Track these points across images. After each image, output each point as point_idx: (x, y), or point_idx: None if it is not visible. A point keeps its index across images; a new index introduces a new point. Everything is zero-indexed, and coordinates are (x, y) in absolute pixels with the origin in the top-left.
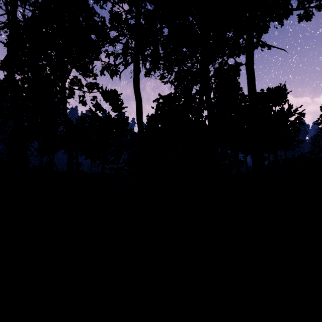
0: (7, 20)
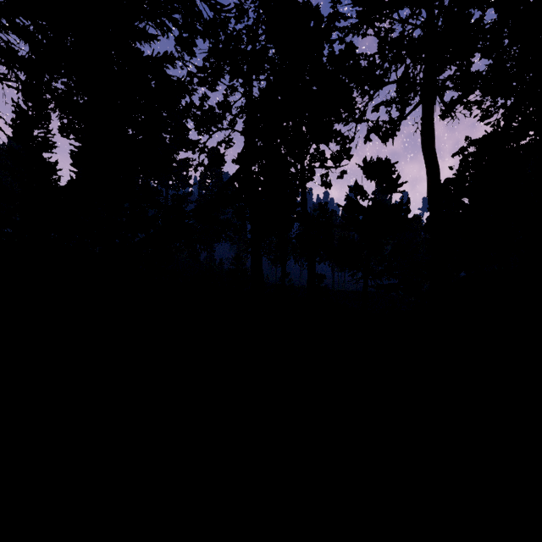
0: (245, 104)
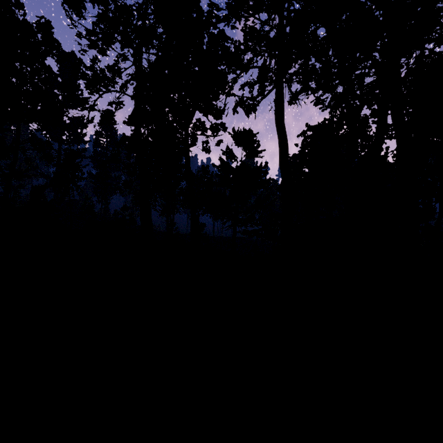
0: (135, 71)
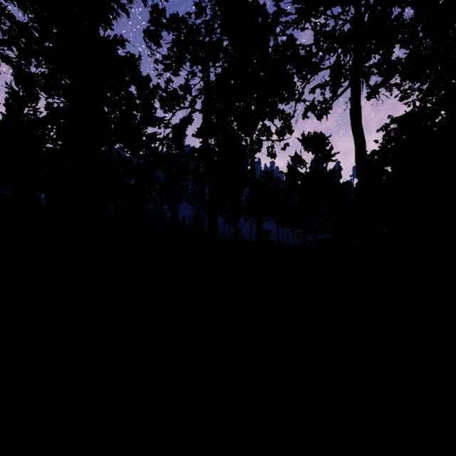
0: (203, 87)
